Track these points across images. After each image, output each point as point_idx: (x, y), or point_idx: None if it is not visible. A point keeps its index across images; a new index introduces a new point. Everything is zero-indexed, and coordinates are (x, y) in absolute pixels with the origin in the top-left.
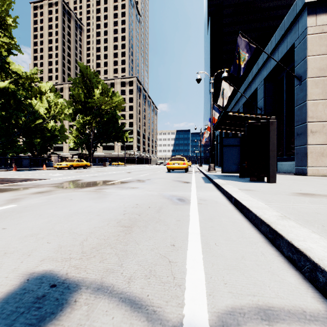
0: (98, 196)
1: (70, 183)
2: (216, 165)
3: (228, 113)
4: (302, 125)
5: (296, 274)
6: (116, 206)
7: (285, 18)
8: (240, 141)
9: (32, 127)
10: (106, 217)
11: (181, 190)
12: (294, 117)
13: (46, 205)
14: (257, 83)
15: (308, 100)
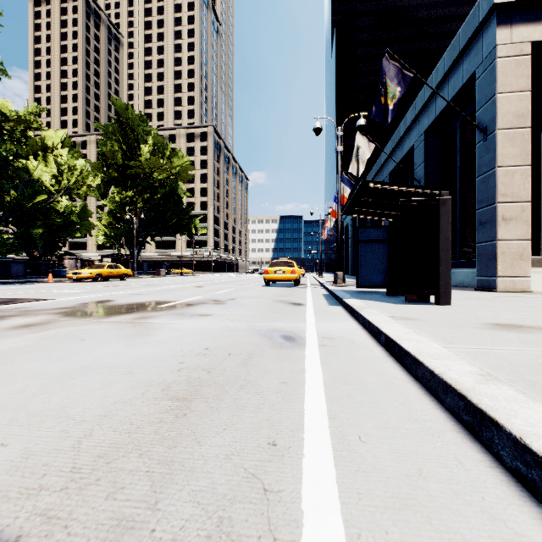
0: (137, 332)
1: (90, 306)
2: (346, 274)
3: (370, 185)
4: (489, 208)
5: (541, 518)
6: (166, 352)
7: (461, 30)
8: (387, 234)
9: (28, 209)
10: (143, 378)
11: (288, 320)
12: (473, 194)
13: (29, 353)
14: (413, 138)
15: (499, 167)
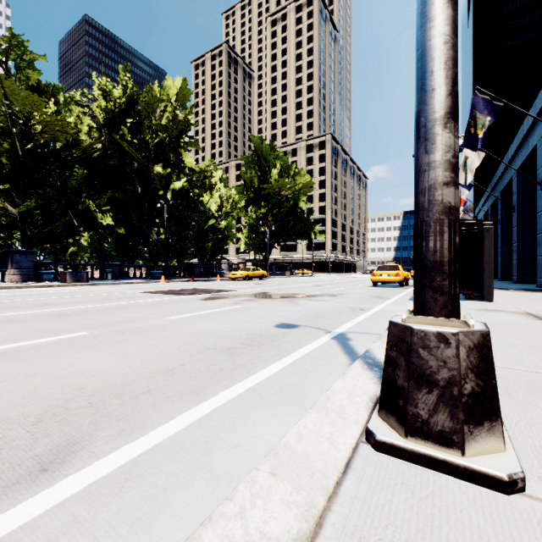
0: (293, 304)
1: (261, 294)
2: None
3: None
4: None
5: None
6: (308, 310)
7: None
8: None
9: (204, 230)
10: (303, 314)
11: (369, 304)
12: None
13: (261, 307)
14: (536, 137)
15: None
